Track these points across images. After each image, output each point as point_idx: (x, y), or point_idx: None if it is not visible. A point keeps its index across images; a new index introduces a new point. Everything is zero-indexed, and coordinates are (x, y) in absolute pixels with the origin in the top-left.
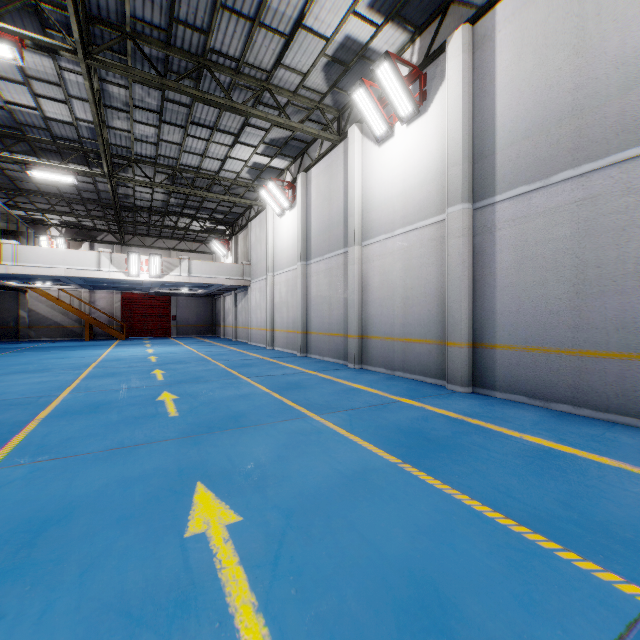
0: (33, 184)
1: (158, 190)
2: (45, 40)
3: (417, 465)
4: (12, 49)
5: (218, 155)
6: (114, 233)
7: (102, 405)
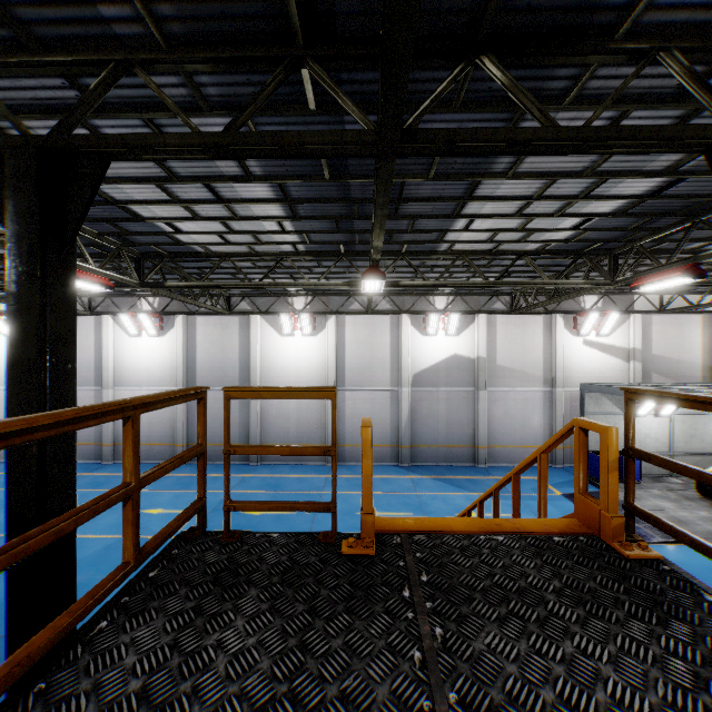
0: None
1: None
2: None
3: (189, 490)
4: None
5: None
6: None
7: None
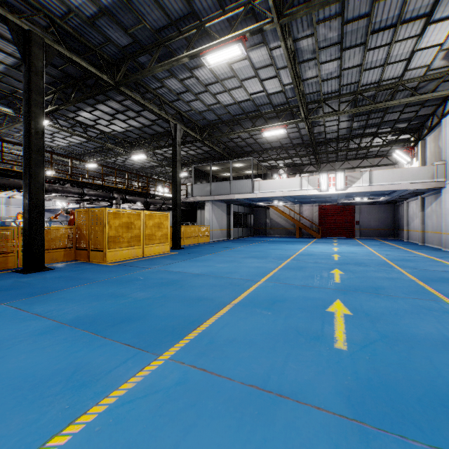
0: (268, 144)
1: (342, 120)
2: (255, 26)
3: None
4: (239, 46)
5: (402, 55)
6: (313, 164)
7: (278, 302)
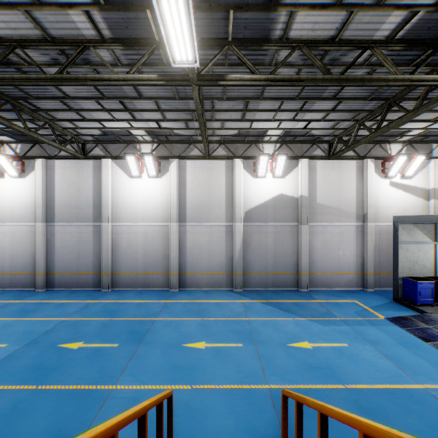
0: None
1: None
2: None
3: (25, 317)
4: None
5: None
6: None
7: None
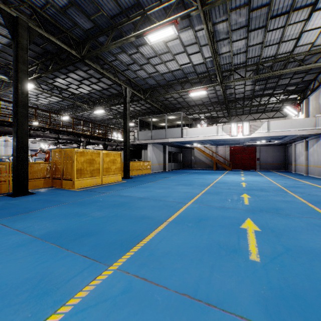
0: (193, 102)
1: (247, 84)
2: (184, 13)
3: None
4: (172, 27)
5: (293, 35)
6: (226, 117)
7: (202, 220)
